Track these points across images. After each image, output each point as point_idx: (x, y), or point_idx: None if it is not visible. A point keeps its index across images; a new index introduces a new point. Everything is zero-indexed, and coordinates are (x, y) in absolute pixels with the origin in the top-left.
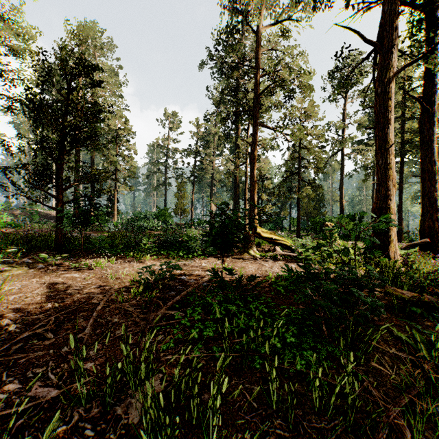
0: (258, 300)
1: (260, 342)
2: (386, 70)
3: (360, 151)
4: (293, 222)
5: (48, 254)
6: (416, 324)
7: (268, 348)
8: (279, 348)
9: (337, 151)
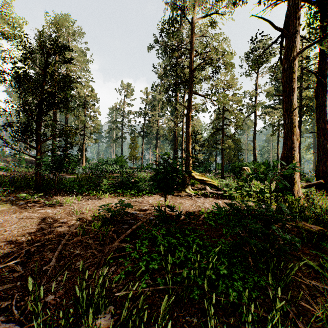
0: (194, 232)
1: (197, 272)
2: (291, 51)
3: (268, 113)
4: (218, 166)
5: (28, 193)
6: (322, 253)
7: (206, 286)
8: (214, 279)
9: (251, 113)
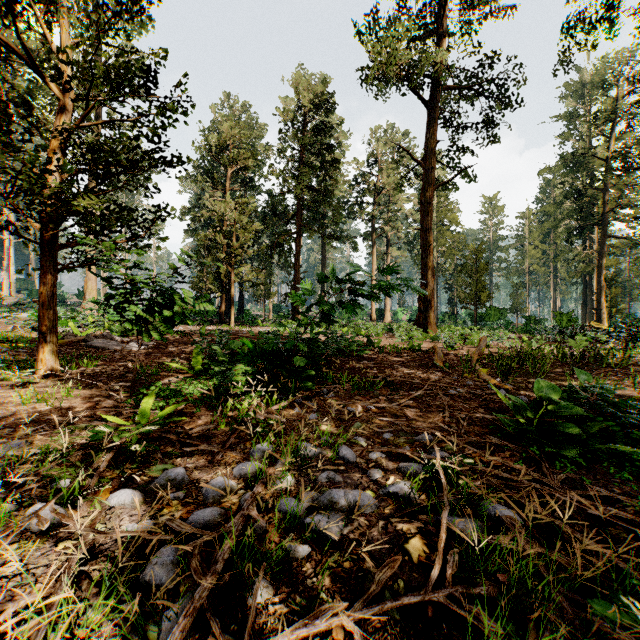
0: None
1: None
2: None
3: None
4: None
5: None
6: None
7: None
8: None
9: None
